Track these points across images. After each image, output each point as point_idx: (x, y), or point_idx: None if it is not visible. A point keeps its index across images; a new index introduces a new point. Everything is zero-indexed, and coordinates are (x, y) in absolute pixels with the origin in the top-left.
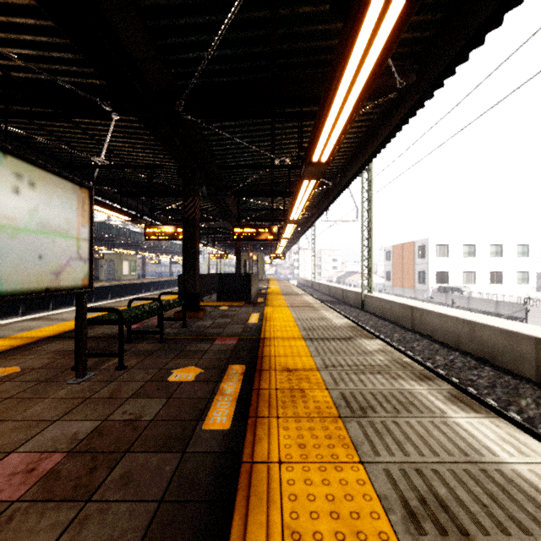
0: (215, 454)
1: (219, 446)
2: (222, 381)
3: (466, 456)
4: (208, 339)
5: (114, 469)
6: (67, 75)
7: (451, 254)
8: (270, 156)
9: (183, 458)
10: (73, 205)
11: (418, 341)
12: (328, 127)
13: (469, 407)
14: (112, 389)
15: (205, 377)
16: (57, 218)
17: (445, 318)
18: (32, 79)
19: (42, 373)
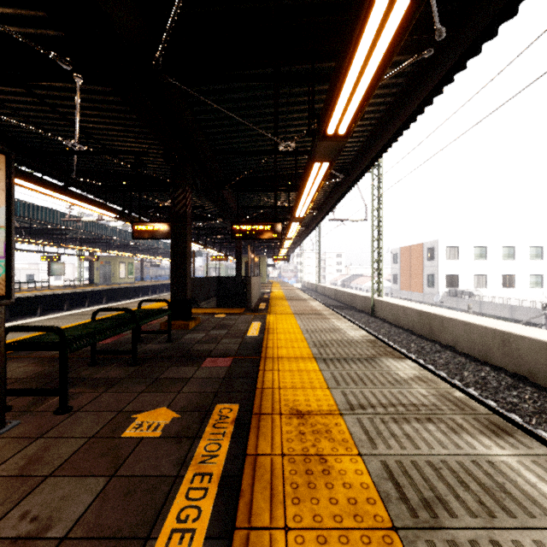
0: None
1: None
2: (202, 437)
3: None
4: (195, 359)
5: None
6: (12, 23)
7: (462, 256)
8: (273, 141)
9: None
10: None
11: (440, 353)
12: (354, 72)
13: None
14: (32, 454)
15: (179, 428)
16: None
17: (471, 327)
18: None
19: None
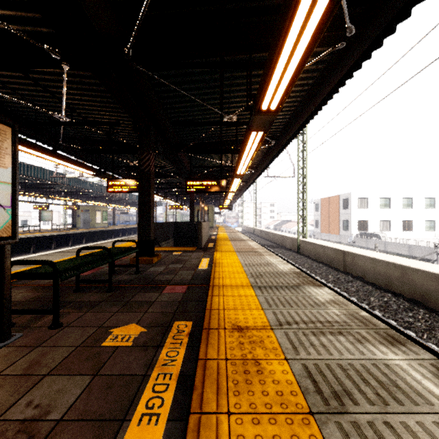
0: None
1: None
2: (164, 346)
3: None
4: (157, 287)
5: None
6: (14, 22)
7: (370, 205)
8: (219, 115)
9: None
10: None
11: (352, 283)
12: (282, 62)
13: None
14: (32, 359)
15: (146, 339)
16: None
17: (377, 262)
18: None
19: None
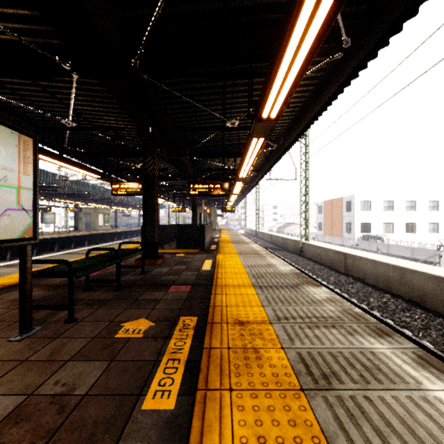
0: None
1: (158, 440)
2: (172, 337)
3: None
4: (163, 287)
5: None
6: (27, 35)
7: (373, 208)
8: (222, 119)
9: None
10: (12, 152)
11: (352, 284)
12: (280, 76)
13: (443, 373)
14: (54, 348)
15: (155, 332)
16: None
17: (377, 264)
18: None
19: None
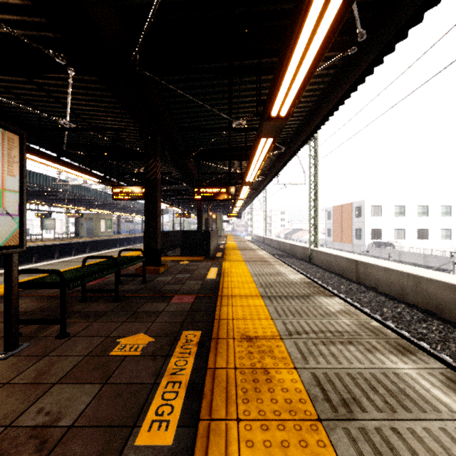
0: None
1: None
2: (173, 355)
3: None
4: (165, 297)
5: None
6: (19, 27)
7: (384, 213)
8: (228, 120)
9: None
10: None
11: (364, 293)
12: (292, 69)
13: None
14: (41, 368)
15: (154, 349)
16: None
17: (390, 272)
18: None
19: None
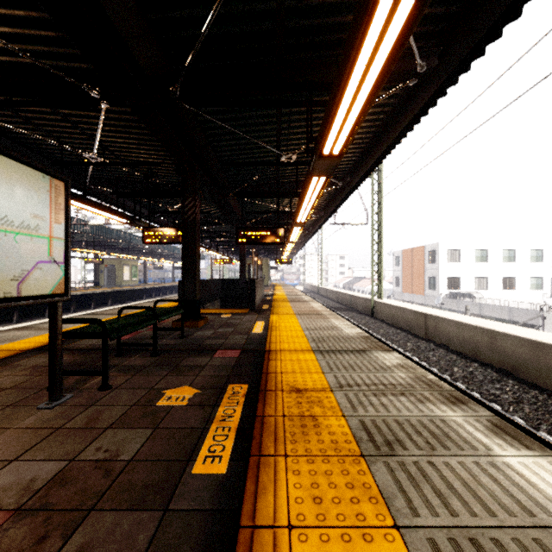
0: (206, 513)
1: (211, 500)
2: (220, 405)
3: (531, 517)
4: (207, 352)
5: (70, 538)
6: (49, 58)
7: (463, 258)
8: (276, 153)
9: (163, 520)
10: (44, 198)
11: (434, 351)
12: (343, 110)
13: (518, 440)
14: (90, 415)
15: (201, 400)
16: (20, 213)
17: (463, 326)
18: (11, 63)
19: (12, 394)
